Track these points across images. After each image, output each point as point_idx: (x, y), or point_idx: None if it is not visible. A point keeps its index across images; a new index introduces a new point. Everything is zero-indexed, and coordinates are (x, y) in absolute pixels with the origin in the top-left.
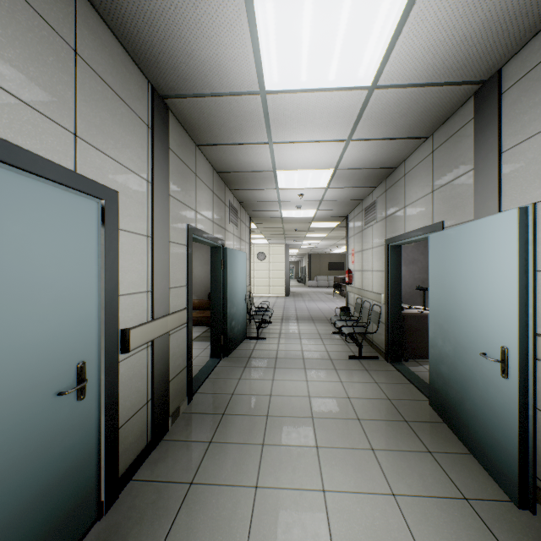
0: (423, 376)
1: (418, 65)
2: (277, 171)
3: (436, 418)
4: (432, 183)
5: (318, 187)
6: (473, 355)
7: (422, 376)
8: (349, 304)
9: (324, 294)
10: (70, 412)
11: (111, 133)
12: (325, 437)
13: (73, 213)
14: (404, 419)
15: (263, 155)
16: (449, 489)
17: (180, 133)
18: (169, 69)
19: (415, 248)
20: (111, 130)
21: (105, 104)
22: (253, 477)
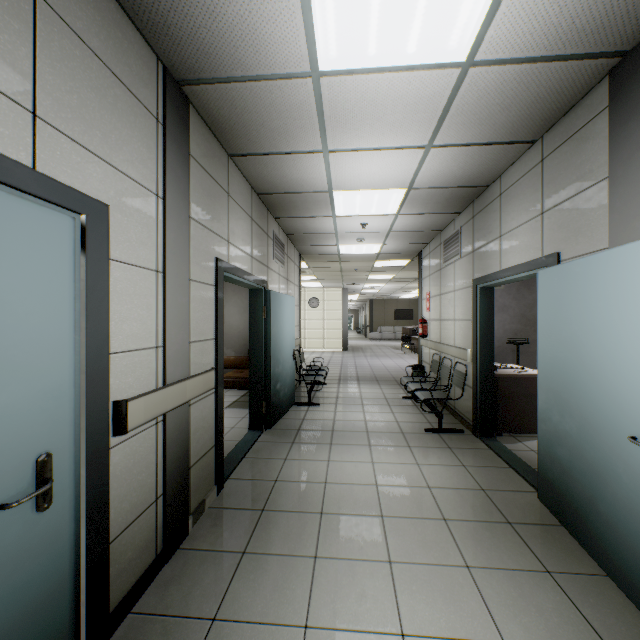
0: (524, 457)
1: (536, 26)
2: (334, 191)
3: (550, 518)
4: (541, 201)
5: (385, 213)
6: (613, 438)
7: (523, 457)
8: (423, 362)
9: (389, 348)
10: (24, 532)
11: (97, 121)
12: (401, 546)
13: (28, 230)
14: (506, 520)
15: (316, 169)
16: (585, 635)
17: (206, 136)
18: (185, 38)
19: (505, 291)
20: (97, 116)
21: (87, 77)
22: (301, 610)
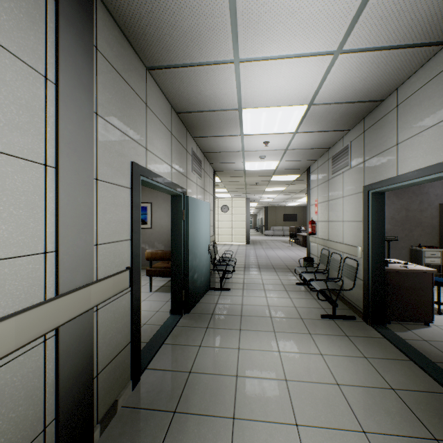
0: (419, 348)
1: None
2: (243, 109)
3: None
4: None
5: (285, 131)
6: None
7: (418, 348)
8: (311, 254)
9: (280, 242)
10: None
11: None
12: None
13: None
14: (432, 435)
15: (227, 83)
16: None
17: (119, 40)
18: None
19: None
20: None
21: None
22: None
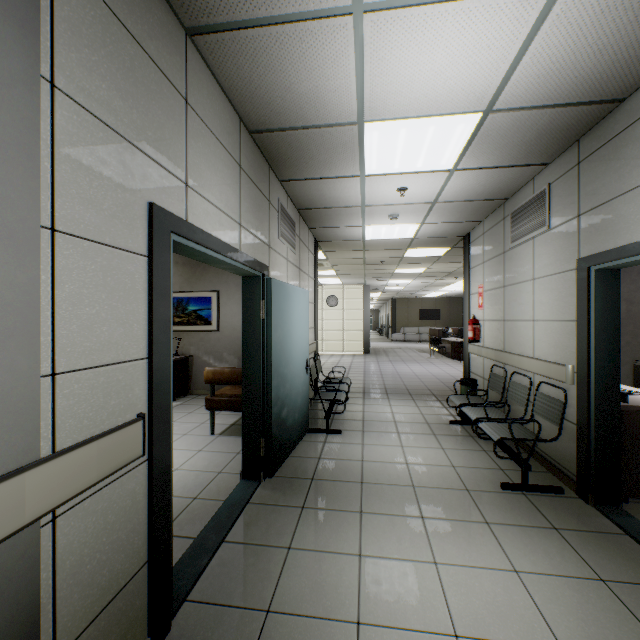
0: None
1: None
2: (366, 123)
3: None
4: None
5: (436, 168)
6: None
7: None
8: (471, 373)
9: (416, 352)
10: None
11: None
12: None
13: None
14: None
15: (338, 64)
16: None
17: None
18: None
19: None
20: None
21: None
22: None
